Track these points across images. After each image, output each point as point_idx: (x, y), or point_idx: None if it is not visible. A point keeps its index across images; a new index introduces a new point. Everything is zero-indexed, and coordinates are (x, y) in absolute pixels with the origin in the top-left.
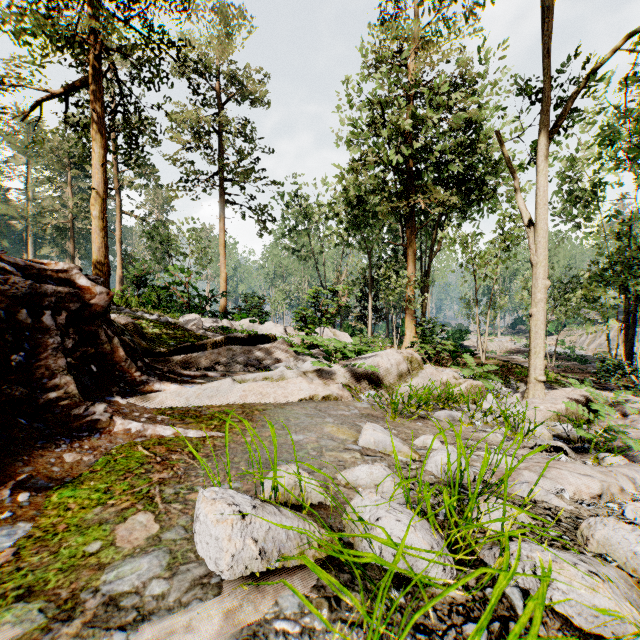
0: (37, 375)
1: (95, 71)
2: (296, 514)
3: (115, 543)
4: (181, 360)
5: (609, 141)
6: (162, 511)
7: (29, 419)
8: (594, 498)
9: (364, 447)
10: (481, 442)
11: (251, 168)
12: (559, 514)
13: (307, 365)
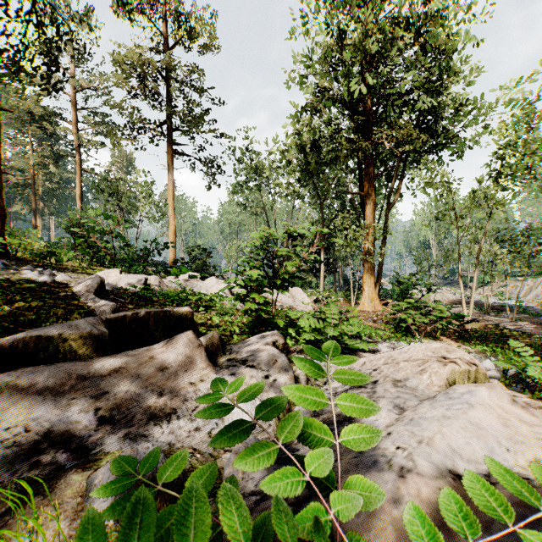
0: None
1: None
2: None
3: None
4: None
5: None
6: None
7: None
8: None
9: None
10: None
11: (200, 116)
12: None
13: (238, 415)
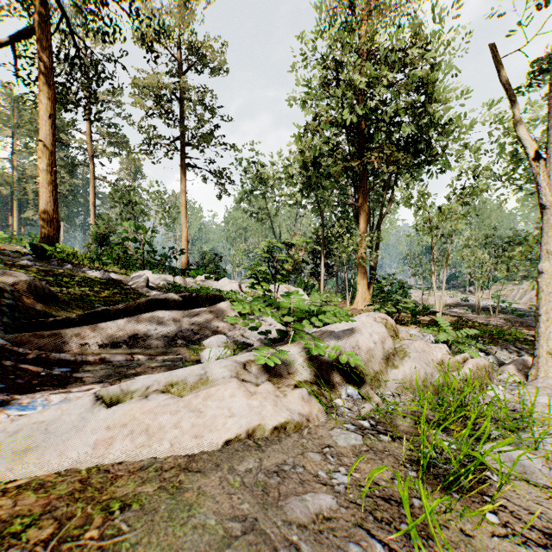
0: None
1: (42, 19)
2: None
3: None
4: (78, 334)
5: None
6: None
7: None
8: None
9: None
10: None
11: (210, 133)
12: None
13: (256, 335)
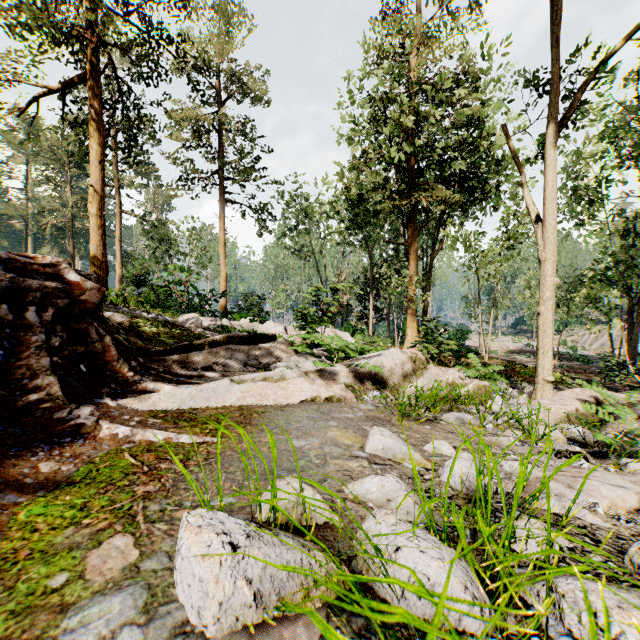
0: (17, 375)
1: (93, 67)
2: (299, 549)
3: (84, 575)
4: (178, 360)
5: (613, 138)
6: (144, 533)
7: (5, 424)
8: (631, 513)
9: (372, 454)
10: (495, 447)
11: (251, 166)
12: (606, 539)
13: (308, 365)
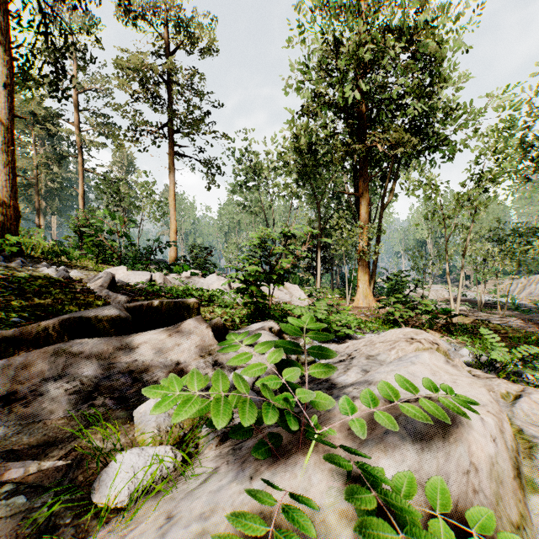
0: None
1: None
2: None
3: None
4: None
5: None
6: None
7: None
8: None
9: None
10: None
11: (200, 119)
12: None
13: None
